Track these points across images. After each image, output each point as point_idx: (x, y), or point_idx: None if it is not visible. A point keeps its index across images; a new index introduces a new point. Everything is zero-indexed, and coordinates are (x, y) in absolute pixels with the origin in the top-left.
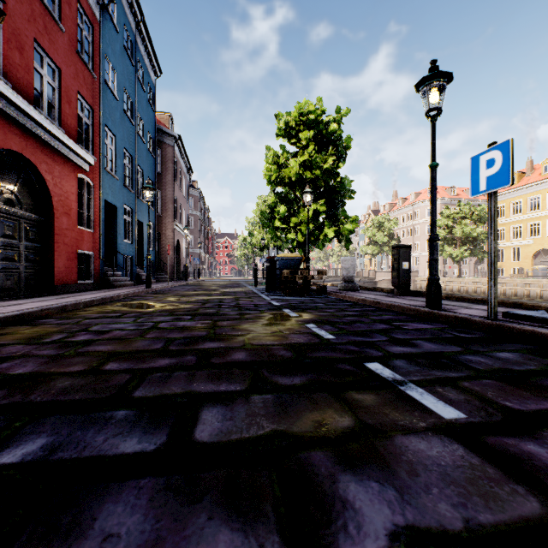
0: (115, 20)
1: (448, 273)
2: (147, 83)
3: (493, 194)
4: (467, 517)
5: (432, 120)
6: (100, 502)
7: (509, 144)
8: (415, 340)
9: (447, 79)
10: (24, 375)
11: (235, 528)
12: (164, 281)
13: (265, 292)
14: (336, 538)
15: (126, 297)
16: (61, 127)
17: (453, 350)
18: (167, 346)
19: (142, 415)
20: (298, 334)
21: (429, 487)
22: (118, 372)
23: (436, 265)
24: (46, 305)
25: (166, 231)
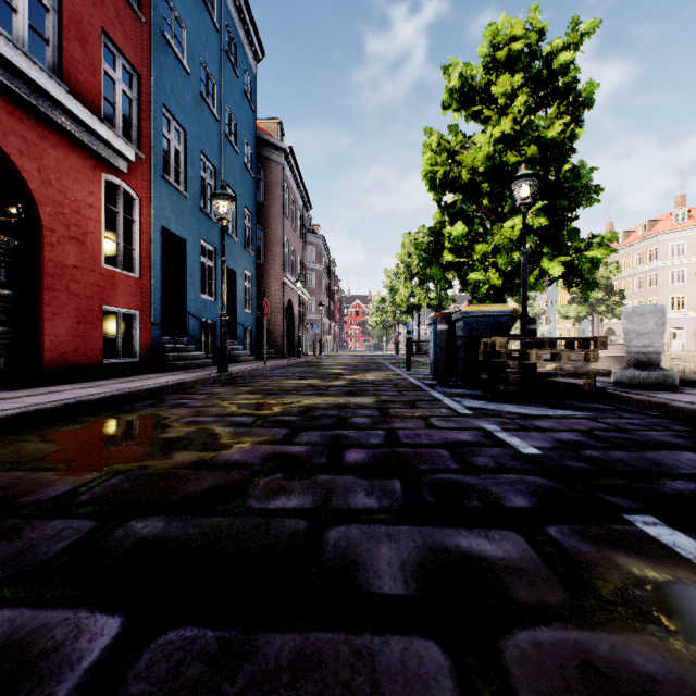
0: None
1: None
2: (243, 67)
3: None
4: None
5: None
6: None
7: None
8: None
9: None
10: None
11: None
12: (269, 358)
13: (438, 385)
14: None
15: (154, 395)
16: (61, 80)
17: None
18: None
19: None
20: None
21: None
22: None
23: None
24: None
25: (272, 286)
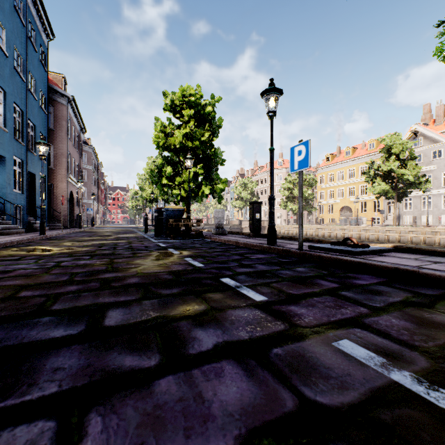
0: None
1: (290, 222)
2: (39, 44)
3: (301, 172)
4: (252, 335)
5: (271, 118)
6: (46, 358)
7: (308, 142)
8: (255, 264)
9: (279, 93)
10: None
11: (135, 355)
12: (57, 228)
13: (154, 237)
14: (188, 350)
15: (19, 243)
16: None
17: (274, 268)
18: (72, 278)
19: (63, 318)
20: (178, 265)
21: (238, 327)
22: (34, 297)
23: (273, 215)
24: None
25: (59, 183)
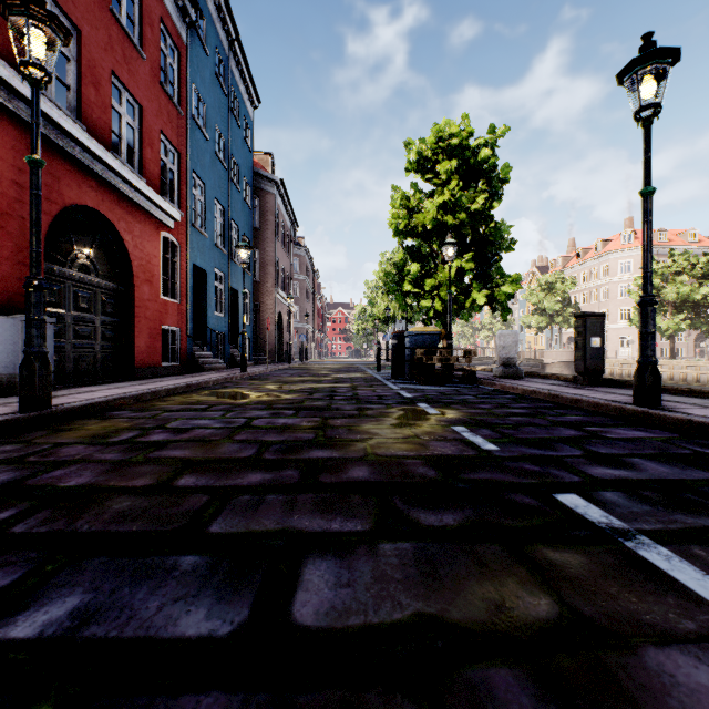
0: (204, 41)
1: None
2: (243, 117)
3: None
4: None
5: (645, 123)
6: None
7: None
8: (629, 457)
9: (670, 59)
10: (76, 489)
11: None
12: (263, 363)
13: (392, 379)
14: None
15: (216, 384)
16: (142, 176)
17: (700, 477)
18: (261, 453)
19: (217, 566)
20: (442, 441)
21: None
22: (193, 491)
23: (651, 341)
24: (122, 393)
25: (266, 301)
